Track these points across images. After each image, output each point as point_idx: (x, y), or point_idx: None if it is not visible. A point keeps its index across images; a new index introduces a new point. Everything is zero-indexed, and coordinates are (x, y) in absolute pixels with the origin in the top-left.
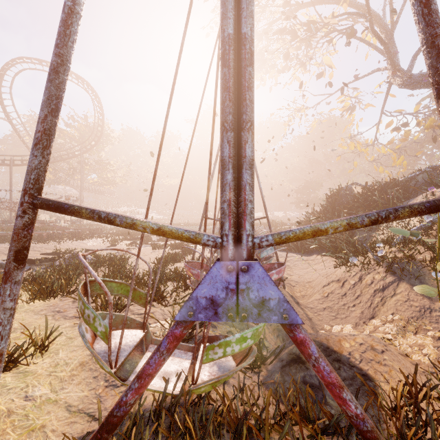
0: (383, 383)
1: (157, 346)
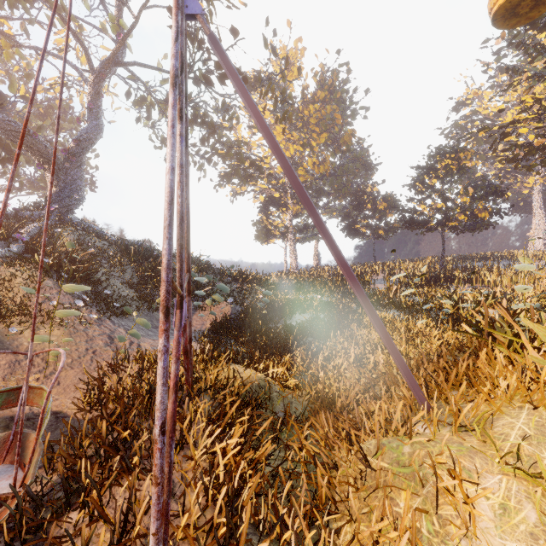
0: (67, 409)
1: (178, 343)
